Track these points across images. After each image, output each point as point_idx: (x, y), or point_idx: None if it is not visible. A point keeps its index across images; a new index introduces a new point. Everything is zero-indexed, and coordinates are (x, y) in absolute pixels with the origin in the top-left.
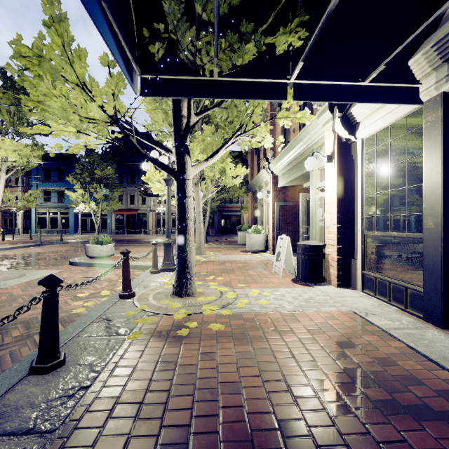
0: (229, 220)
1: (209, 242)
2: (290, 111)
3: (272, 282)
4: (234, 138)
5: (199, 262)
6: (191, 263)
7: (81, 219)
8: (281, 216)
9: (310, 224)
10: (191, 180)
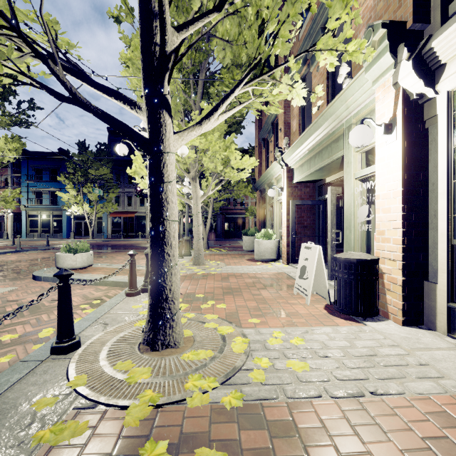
0: (233, 223)
1: (211, 248)
2: (339, 36)
3: (298, 312)
4: (244, 85)
5: (196, 275)
6: (172, 292)
7: (75, 223)
8: (297, 218)
9: (345, 227)
10: (172, 155)
